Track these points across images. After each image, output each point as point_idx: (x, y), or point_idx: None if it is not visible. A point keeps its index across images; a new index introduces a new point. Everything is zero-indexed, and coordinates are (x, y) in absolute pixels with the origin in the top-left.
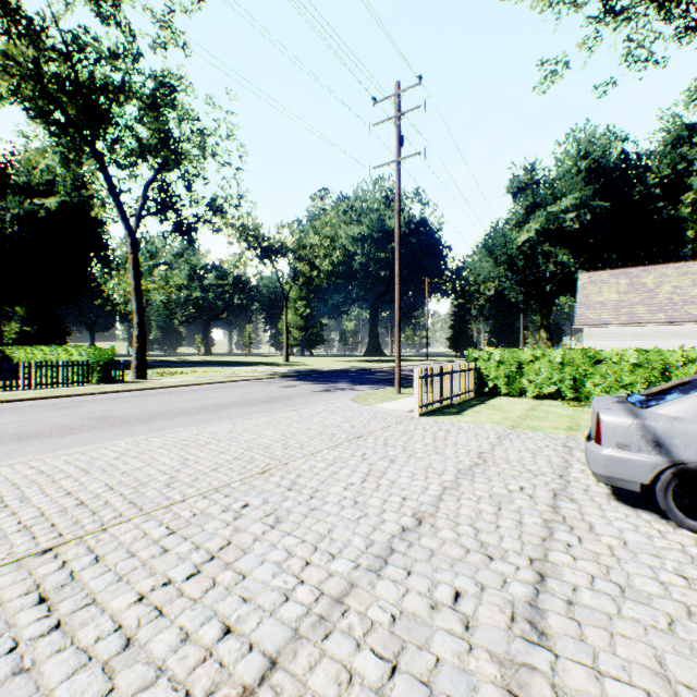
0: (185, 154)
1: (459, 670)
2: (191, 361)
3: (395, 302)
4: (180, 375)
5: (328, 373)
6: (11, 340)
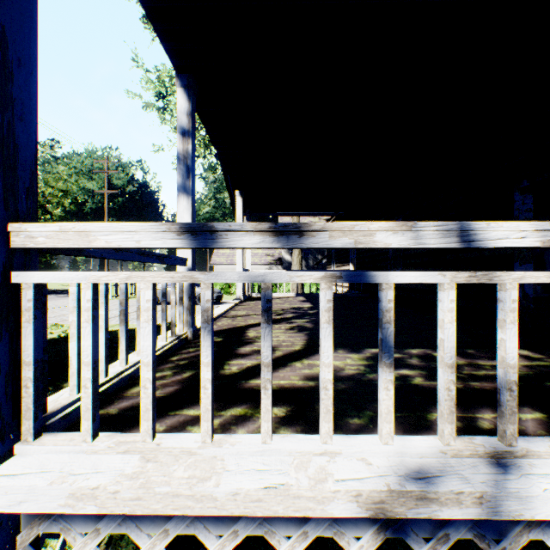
0: None
1: None
2: None
3: None
4: None
5: (64, 290)
6: None
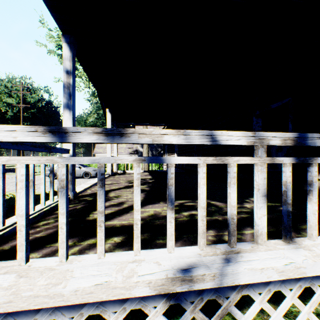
0: None
1: (13, 184)
2: None
3: None
4: None
5: None
6: None
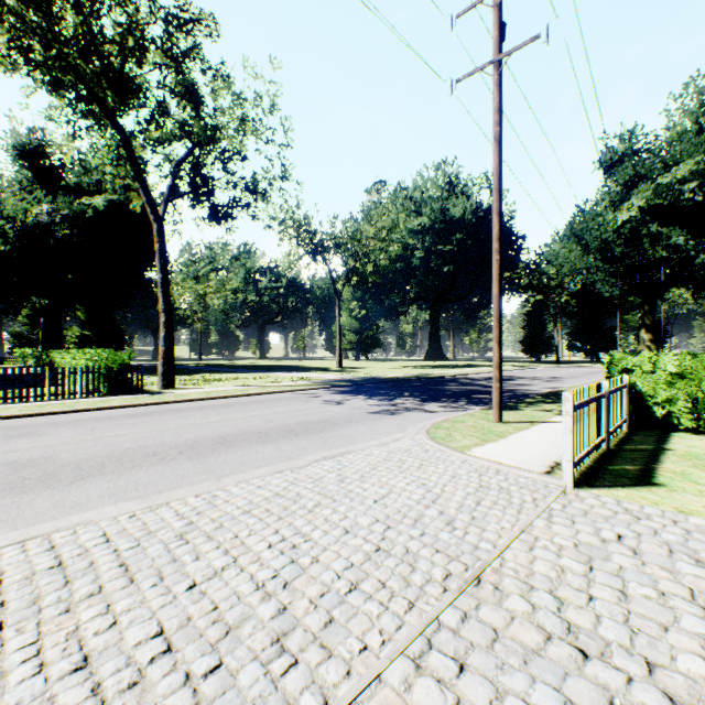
0: (220, 126)
1: None
2: (242, 365)
3: (493, 280)
4: (216, 382)
5: (386, 382)
6: (72, 344)
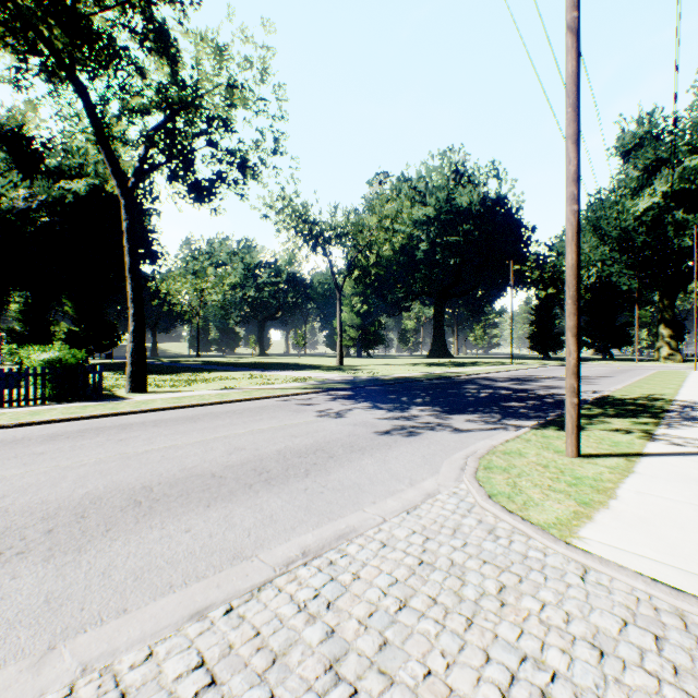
0: (201, 89)
1: None
2: (238, 362)
3: (568, 241)
4: (199, 384)
5: (392, 383)
6: (60, 340)
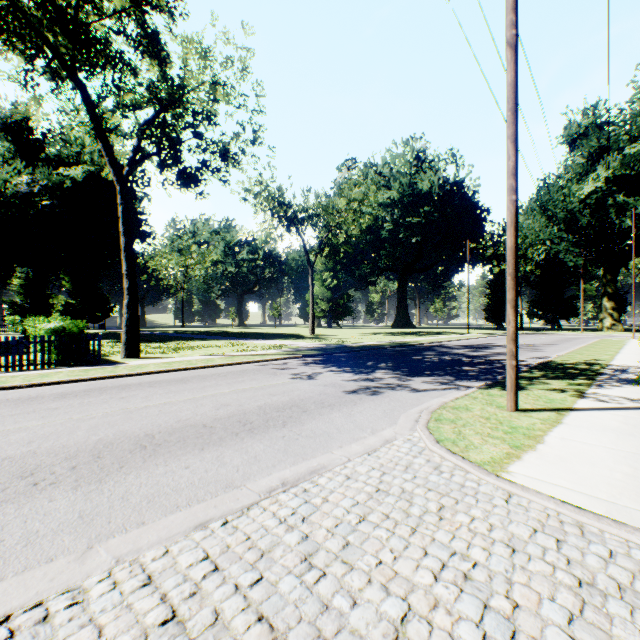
0: (188, 86)
1: None
2: (219, 332)
3: (508, 226)
4: (185, 351)
5: (359, 350)
6: (58, 312)
